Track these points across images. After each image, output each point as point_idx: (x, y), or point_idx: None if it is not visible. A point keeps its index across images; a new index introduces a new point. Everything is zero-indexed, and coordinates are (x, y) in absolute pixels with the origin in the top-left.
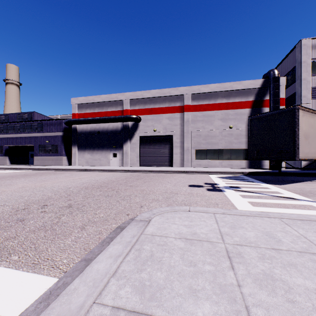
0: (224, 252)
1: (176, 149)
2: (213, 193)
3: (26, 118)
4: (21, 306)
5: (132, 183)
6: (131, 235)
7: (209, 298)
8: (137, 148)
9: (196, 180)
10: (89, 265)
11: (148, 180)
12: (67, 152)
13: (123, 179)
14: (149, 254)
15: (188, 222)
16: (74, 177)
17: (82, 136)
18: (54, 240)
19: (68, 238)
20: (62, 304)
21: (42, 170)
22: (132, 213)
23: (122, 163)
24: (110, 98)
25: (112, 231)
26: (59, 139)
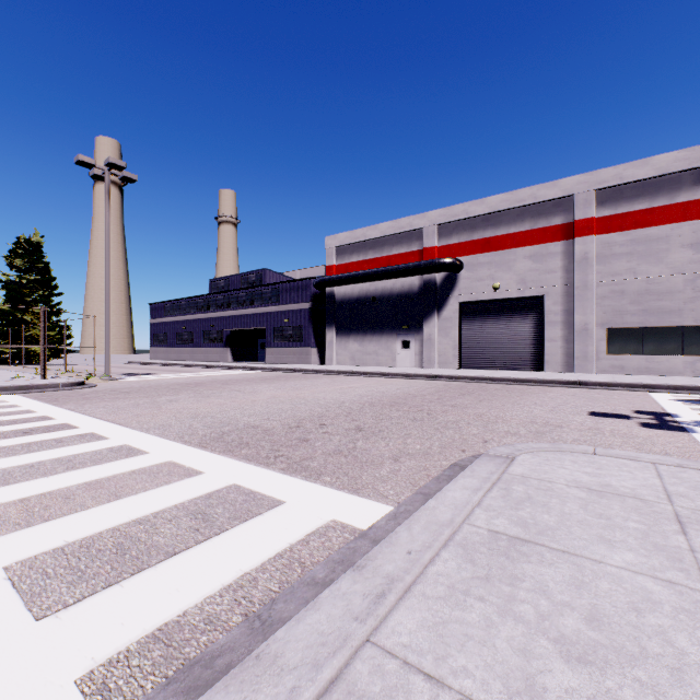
0: (671, 514)
1: (552, 330)
2: (657, 433)
3: (253, 281)
4: (366, 522)
5: (452, 401)
6: (486, 471)
7: (632, 550)
8: (454, 330)
9: (609, 403)
10: (439, 491)
11: (486, 397)
12: (318, 340)
13: (431, 393)
14: (525, 496)
15: (592, 470)
16: (340, 386)
17: (343, 308)
18: (363, 468)
19: (381, 469)
20: (427, 515)
21: (283, 371)
22: (471, 450)
23: (422, 360)
24: (396, 229)
25: (447, 468)
26: (305, 316)
